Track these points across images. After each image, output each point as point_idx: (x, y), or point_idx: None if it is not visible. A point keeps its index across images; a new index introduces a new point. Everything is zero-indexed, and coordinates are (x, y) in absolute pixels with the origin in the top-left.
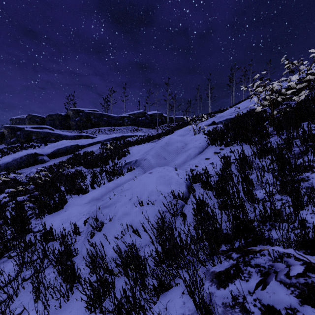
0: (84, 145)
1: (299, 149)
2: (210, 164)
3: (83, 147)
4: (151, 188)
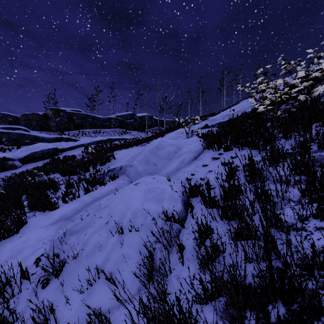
0: (64, 149)
1: None
2: (209, 172)
3: (63, 151)
4: (136, 206)
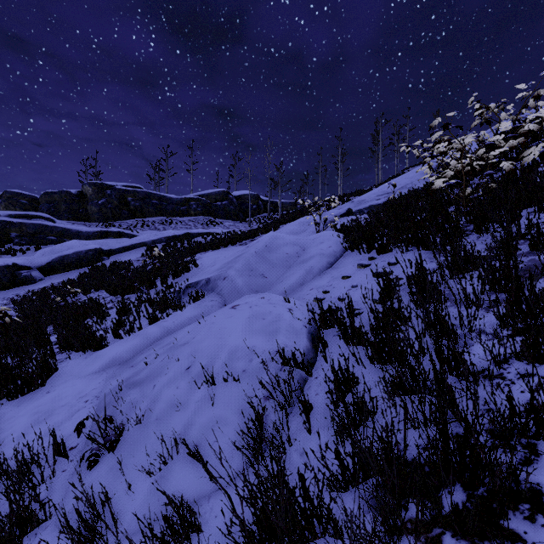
0: (113, 251)
1: None
2: (353, 287)
3: (111, 254)
4: (234, 342)
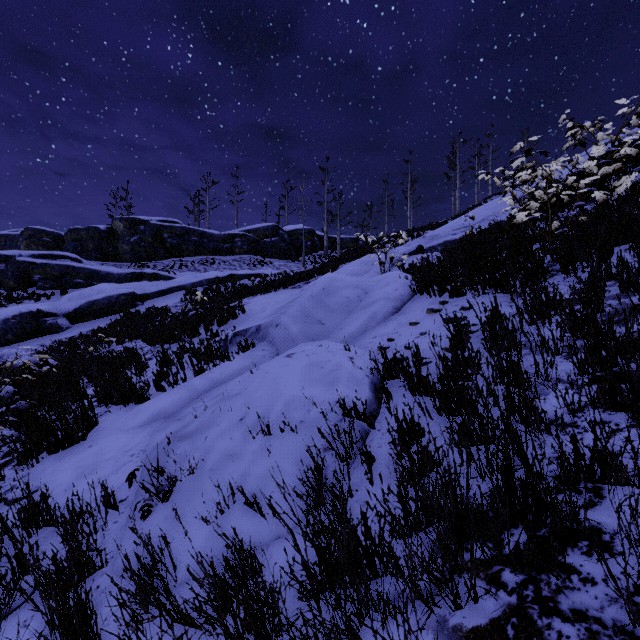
0: (148, 295)
1: (632, 302)
2: (421, 335)
3: (146, 299)
4: (291, 392)
